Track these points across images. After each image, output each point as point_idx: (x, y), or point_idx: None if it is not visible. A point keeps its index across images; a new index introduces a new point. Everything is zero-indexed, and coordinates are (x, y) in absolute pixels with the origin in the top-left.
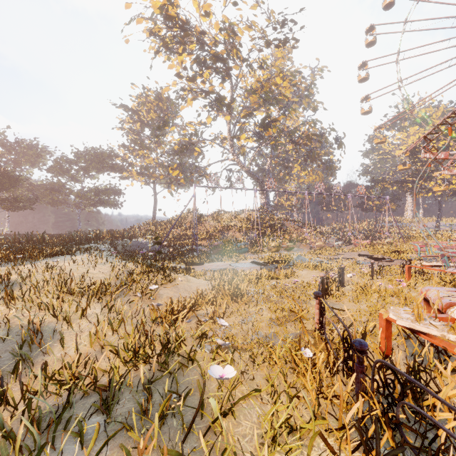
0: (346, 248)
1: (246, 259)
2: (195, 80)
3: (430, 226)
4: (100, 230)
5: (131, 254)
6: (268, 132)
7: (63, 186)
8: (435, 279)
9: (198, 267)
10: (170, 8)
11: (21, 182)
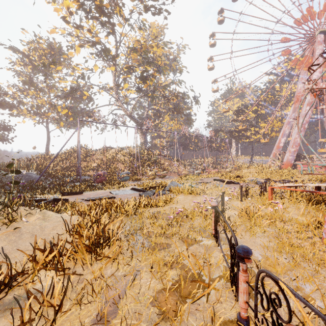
0: (202, 175)
1: (127, 186)
2: (82, 28)
3: (246, 161)
4: None
5: (2, 186)
6: (146, 84)
7: None
8: (288, 198)
9: (75, 197)
10: None
11: None
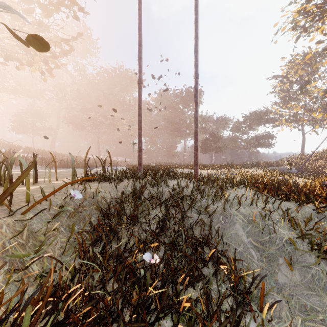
0: None
1: None
2: None
3: None
4: (258, 160)
5: None
6: None
7: (237, 138)
8: None
9: None
10: (307, 5)
11: (220, 139)
